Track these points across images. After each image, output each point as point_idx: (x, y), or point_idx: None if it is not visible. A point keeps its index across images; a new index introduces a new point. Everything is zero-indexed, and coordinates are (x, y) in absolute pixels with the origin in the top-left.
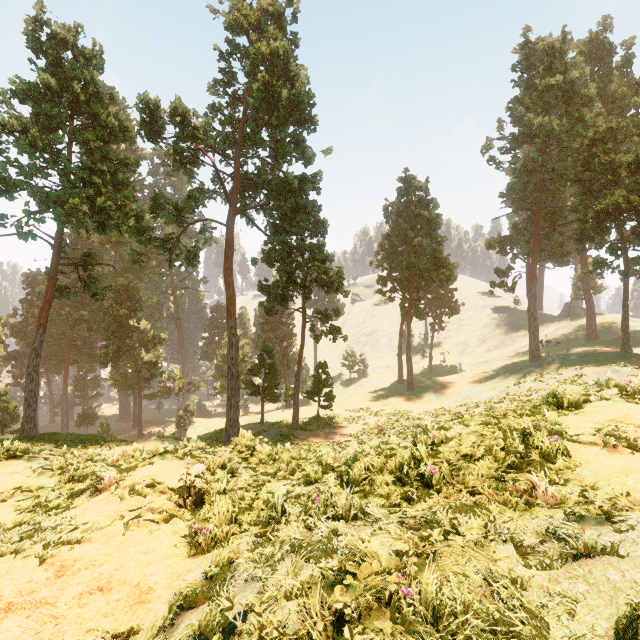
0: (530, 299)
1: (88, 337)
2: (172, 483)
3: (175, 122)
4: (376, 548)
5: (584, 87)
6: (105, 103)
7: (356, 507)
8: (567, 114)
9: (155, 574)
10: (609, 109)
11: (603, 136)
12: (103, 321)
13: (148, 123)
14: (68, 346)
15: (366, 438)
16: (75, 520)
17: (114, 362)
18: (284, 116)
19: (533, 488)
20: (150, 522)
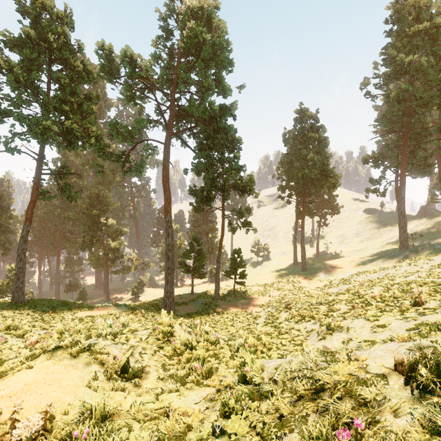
0: (400, 201)
1: (73, 230)
2: (34, 409)
3: (124, 63)
4: None
5: None
6: (74, 53)
7: None
8: (432, 53)
9: None
10: None
11: None
12: (83, 219)
13: (105, 65)
14: (60, 236)
15: (274, 311)
16: None
17: (89, 248)
18: (208, 59)
19: None
20: None
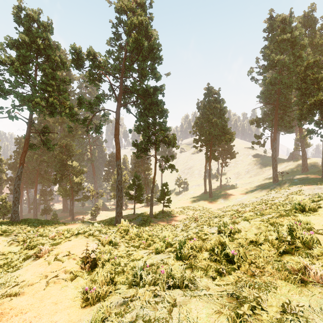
0: (273, 150)
1: (47, 170)
2: (80, 252)
3: (89, 59)
4: (204, 320)
5: (301, 40)
6: (54, 50)
7: (187, 278)
8: (292, 54)
9: (58, 321)
10: (314, 51)
11: (312, 65)
12: (54, 162)
13: (75, 60)
14: (37, 174)
15: (188, 223)
16: (19, 278)
17: (59, 182)
18: (145, 56)
19: (304, 269)
20: (62, 280)
